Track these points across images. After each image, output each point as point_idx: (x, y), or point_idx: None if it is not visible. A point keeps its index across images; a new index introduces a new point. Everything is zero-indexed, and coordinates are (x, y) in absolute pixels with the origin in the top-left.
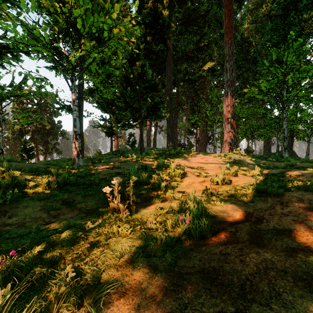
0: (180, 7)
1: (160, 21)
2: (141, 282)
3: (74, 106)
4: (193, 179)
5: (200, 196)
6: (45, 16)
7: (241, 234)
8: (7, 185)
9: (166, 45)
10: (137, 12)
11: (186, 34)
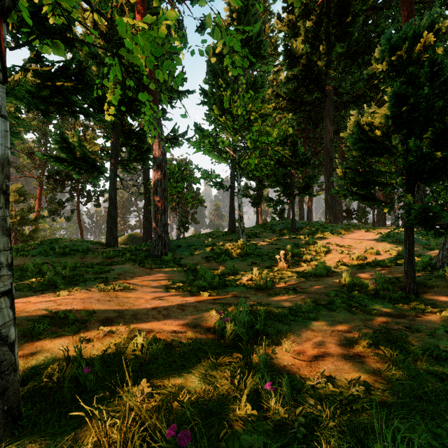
0: (343, 41)
1: (315, 72)
2: (296, 281)
3: (239, 195)
4: (335, 255)
5: (333, 265)
6: (216, 125)
7: (340, 277)
8: (219, 252)
9: (324, 92)
10: (287, 69)
11: (353, 68)
